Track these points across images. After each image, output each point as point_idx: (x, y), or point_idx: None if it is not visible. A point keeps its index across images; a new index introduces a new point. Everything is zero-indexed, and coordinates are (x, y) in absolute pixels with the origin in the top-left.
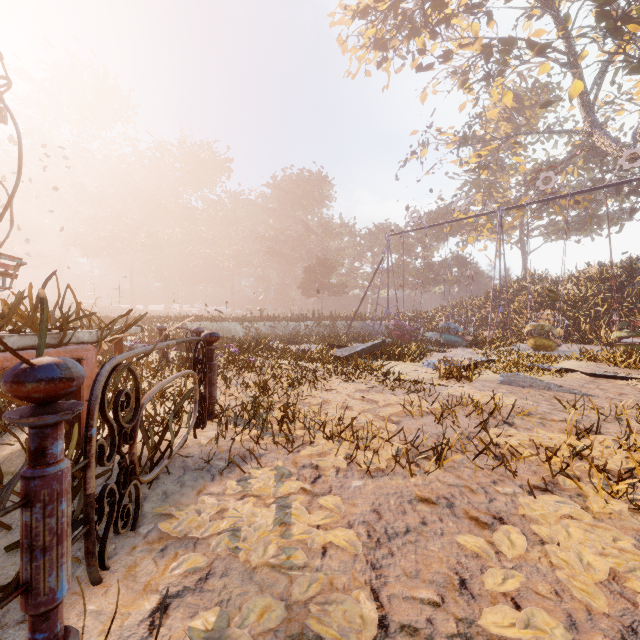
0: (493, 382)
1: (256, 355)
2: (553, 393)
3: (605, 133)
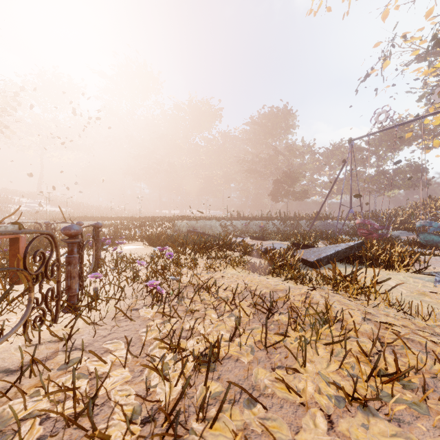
0: None
1: (207, 257)
2: None
3: None
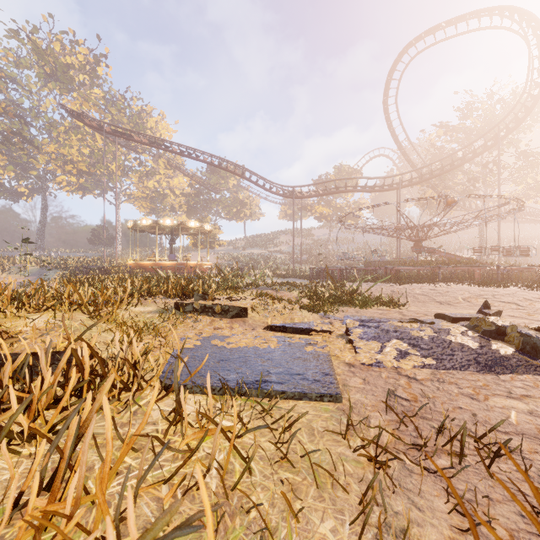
0: None
1: None
2: None
3: None
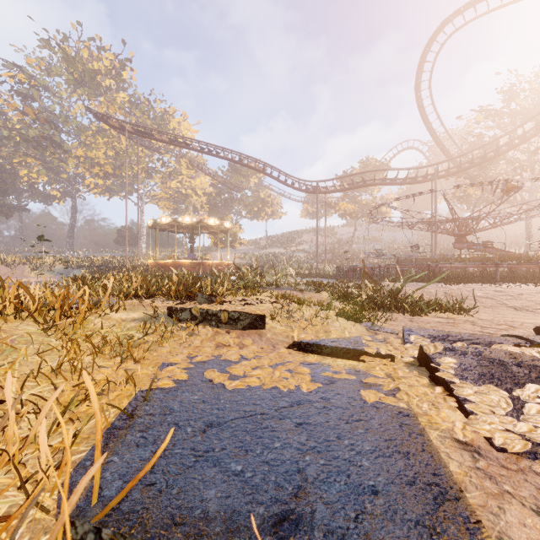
0: None
1: None
2: None
3: None
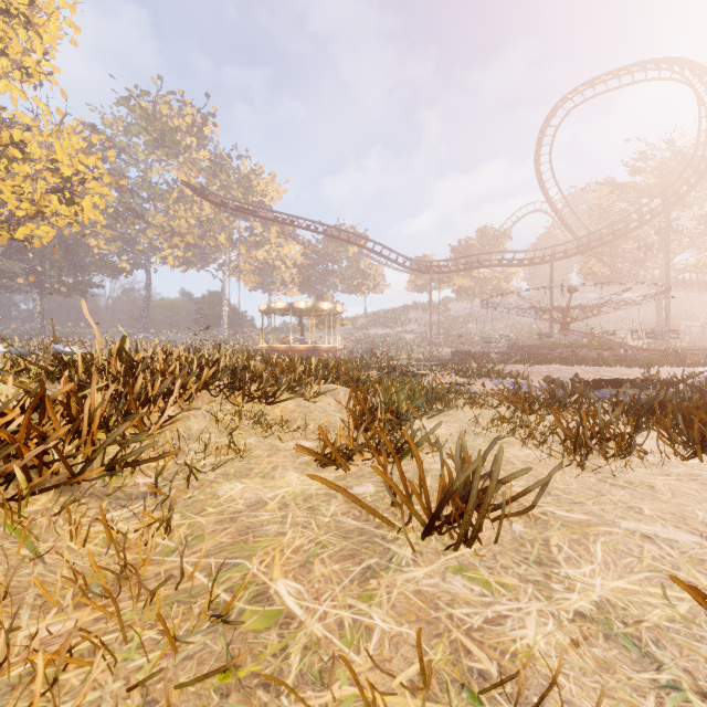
0: None
1: None
2: None
3: None
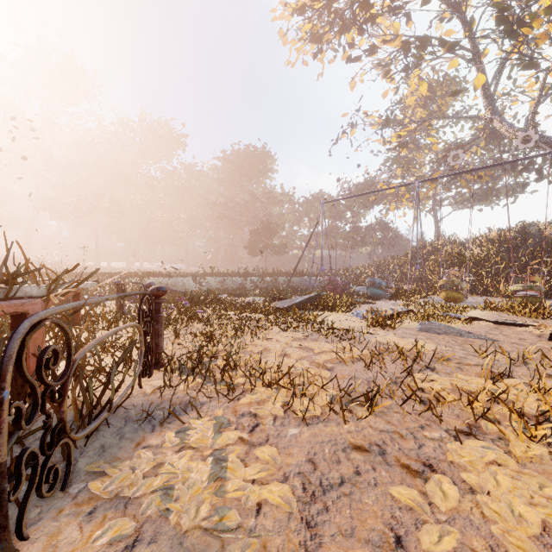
0: (413, 329)
1: (206, 307)
2: (464, 339)
3: (503, 119)
